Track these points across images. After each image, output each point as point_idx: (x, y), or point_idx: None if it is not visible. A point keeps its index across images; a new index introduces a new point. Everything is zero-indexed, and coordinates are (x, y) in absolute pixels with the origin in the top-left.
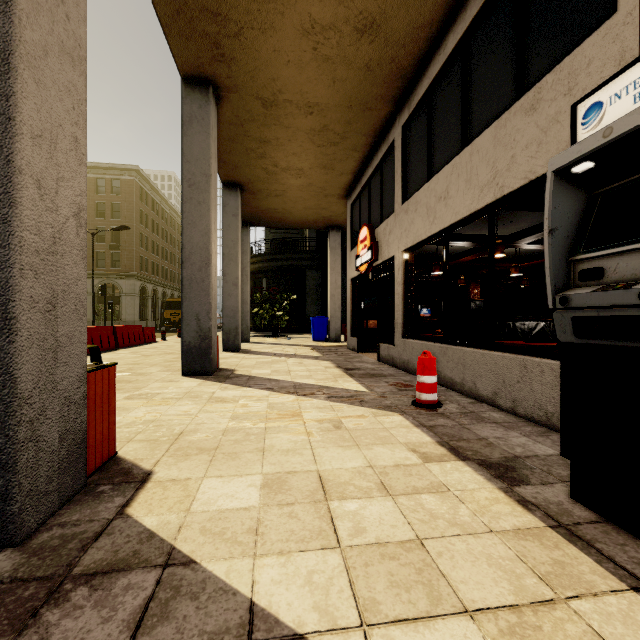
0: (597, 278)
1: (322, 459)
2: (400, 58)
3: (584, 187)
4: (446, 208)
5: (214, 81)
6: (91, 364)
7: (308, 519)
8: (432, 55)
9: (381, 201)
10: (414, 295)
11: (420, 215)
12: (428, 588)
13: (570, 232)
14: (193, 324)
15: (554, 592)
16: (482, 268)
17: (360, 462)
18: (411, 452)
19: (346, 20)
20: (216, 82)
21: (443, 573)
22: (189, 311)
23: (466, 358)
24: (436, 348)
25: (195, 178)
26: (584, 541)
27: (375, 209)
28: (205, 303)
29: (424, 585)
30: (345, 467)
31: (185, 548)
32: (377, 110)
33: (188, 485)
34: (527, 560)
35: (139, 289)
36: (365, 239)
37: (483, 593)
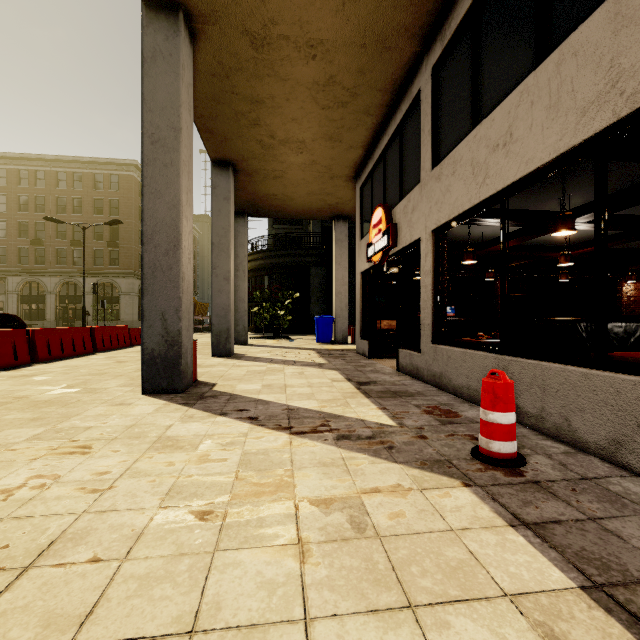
0: None
1: None
2: None
3: None
4: (508, 158)
5: (185, 4)
6: None
7: None
8: None
9: (400, 173)
10: None
11: (461, 178)
12: None
13: None
14: (157, 325)
15: None
16: (513, 260)
17: None
18: None
19: None
20: (188, 6)
21: None
22: (152, 308)
23: (548, 378)
24: (489, 360)
25: (160, 133)
26: None
27: (392, 186)
28: (173, 298)
29: None
30: None
31: None
32: (398, 51)
33: None
34: None
35: (138, 288)
36: (379, 222)
37: None
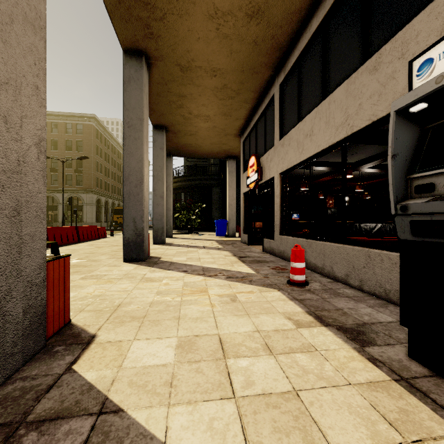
0: (429, 191)
1: (222, 325)
2: (278, 36)
3: (418, 123)
4: (311, 142)
5: (146, 52)
6: (51, 255)
7: (210, 374)
8: (301, 33)
9: (264, 138)
10: (288, 204)
11: (292, 147)
12: (303, 433)
13: (408, 157)
14: (131, 225)
15: (402, 436)
16: (335, 185)
17: (250, 327)
18: (287, 320)
19: (240, 8)
20: (147, 53)
21: (314, 420)
22: (128, 216)
23: (326, 249)
24: (304, 242)
25: (132, 121)
26: (421, 392)
27: (260, 144)
28: (139, 210)
29: (300, 430)
30: (239, 331)
31: (116, 398)
32: (262, 73)
33: (121, 346)
34: (379, 408)
35: (96, 200)
36: (253, 165)
37: (346, 437)
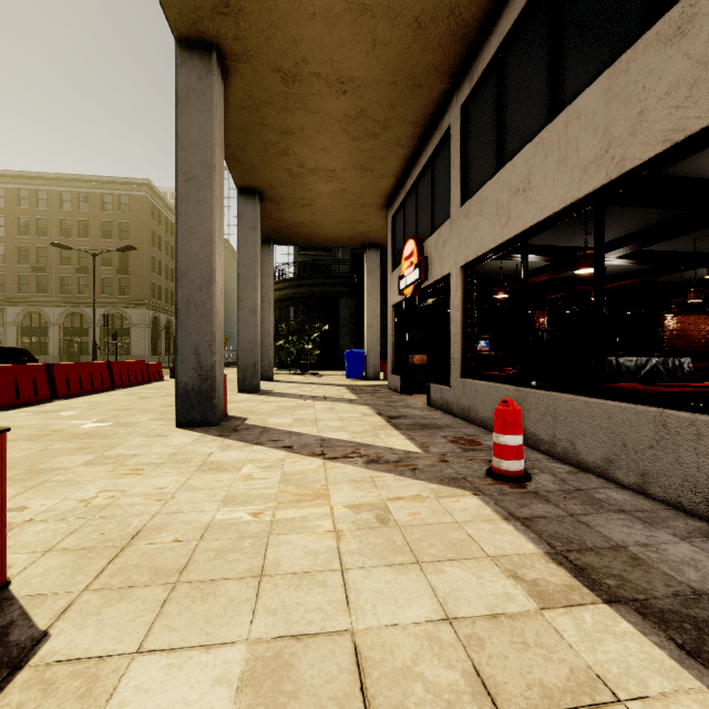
0: None
1: (359, 599)
2: (461, 8)
3: None
4: (526, 203)
5: (218, 45)
6: None
7: None
8: (505, 3)
9: (432, 206)
10: None
11: (487, 217)
12: None
13: None
14: (191, 360)
15: None
16: (551, 292)
17: (427, 607)
18: (511, 580)
19: None
20: (221, 46)
21: None
22: (186, 343)
23: (559, 407)
24: (511, 392)
25: (193, 170)
26: None
27: (424, 218)
28: (207, 333)
29: None
30: (401, 622)
31: None
32: (428, 87)
33: (97, 679)
34: None
35: (151, 319)
36: (411, 255)
37: None
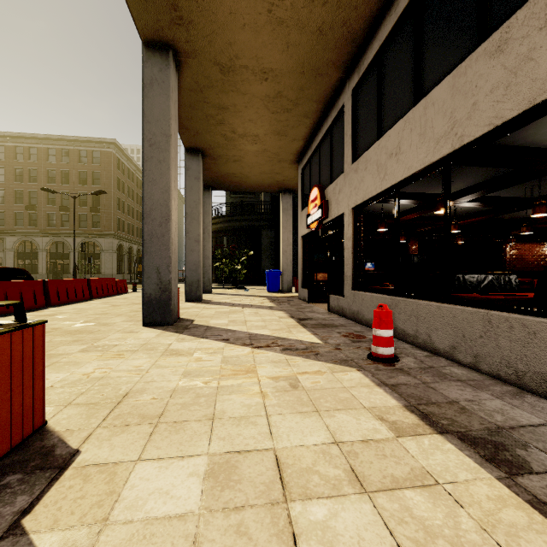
0: None
1: (279, 431)
2: (351, 21)
3: None
4: (398, 164)
5: (174, 46)
6: (12, 323)
7: (262, 538)
8: (383, 17)
9: (331, 163)
10: None
11: (370, 173)
12: None
13: None
14: (154, 277)
15: None
16: (420, 226)
17: (323, 436)
18: (379, 421)
19: None
20: (176, 47)
21: None
22: (150, 264)
23: (420, 310)
24: (387, 300)
25: (155, 138)
26: None
27: (325, 171)
28: (165, 257)
29: None
30: (306, 444)
31: None
32: (328, 76)
33: (116, 473)
34: None
35: (116, 246)
36: (315, 199)
37: None
